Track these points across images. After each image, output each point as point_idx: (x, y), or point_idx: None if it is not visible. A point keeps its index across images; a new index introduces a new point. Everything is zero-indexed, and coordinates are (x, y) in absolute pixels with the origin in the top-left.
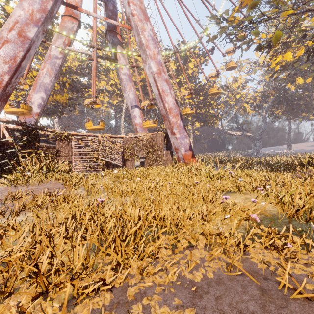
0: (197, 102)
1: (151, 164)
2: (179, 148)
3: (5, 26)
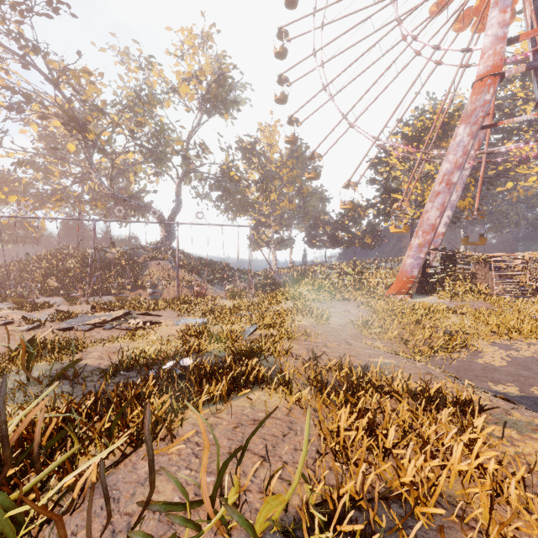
0: None
1: None
2: None
3: (436, 181)
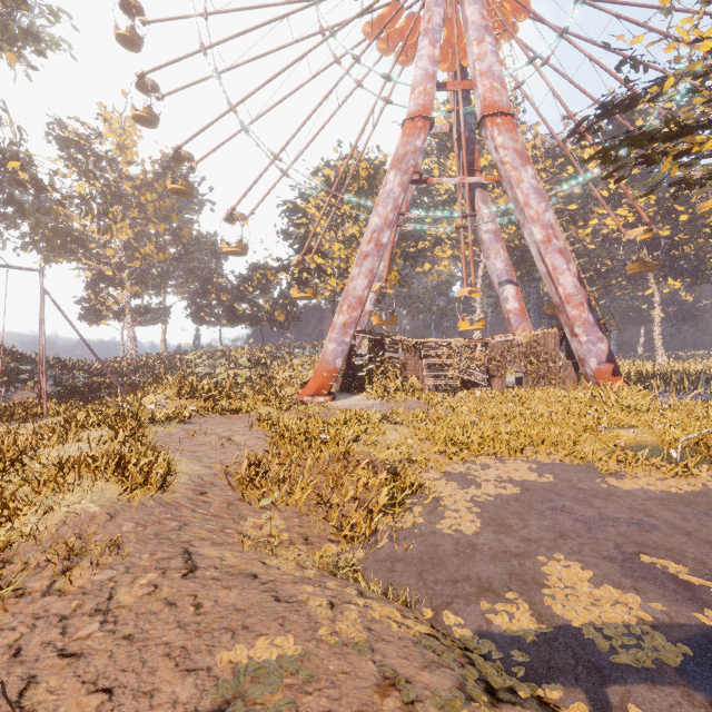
0: (672, 230)
1: (534, 383)
2: (586, 360)
3: (364, 239)
